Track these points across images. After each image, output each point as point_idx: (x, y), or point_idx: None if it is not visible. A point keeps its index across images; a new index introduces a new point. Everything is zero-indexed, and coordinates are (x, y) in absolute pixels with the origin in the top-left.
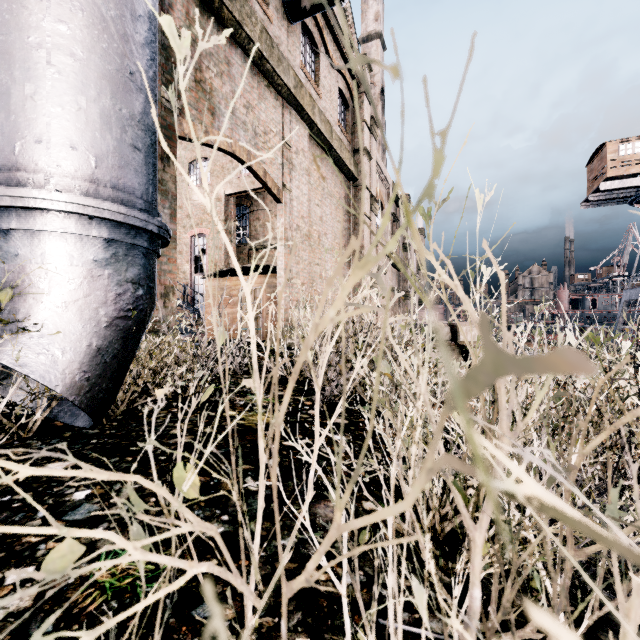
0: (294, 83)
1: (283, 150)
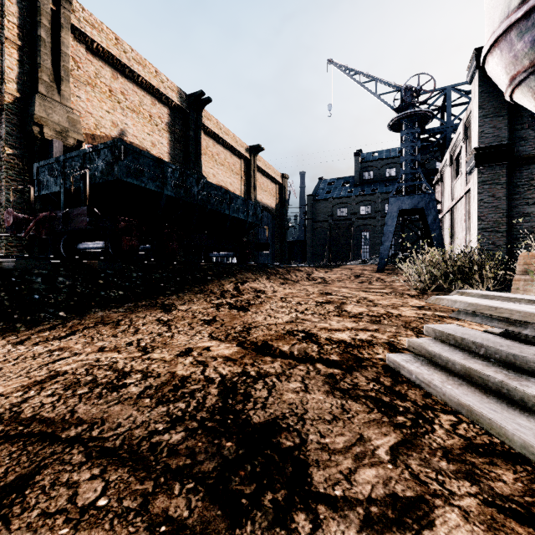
0: None
1: None
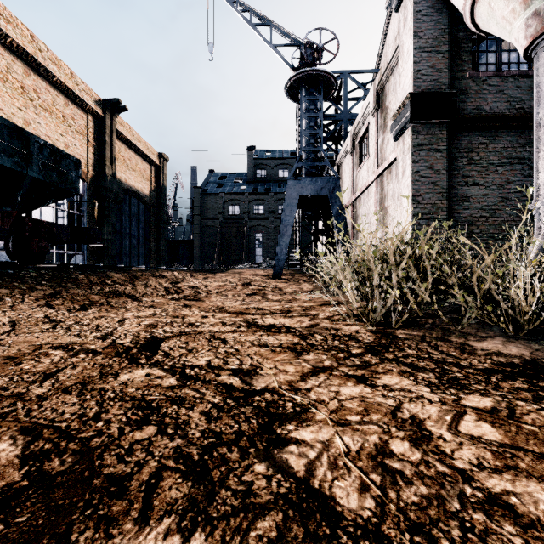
0: None
1: None
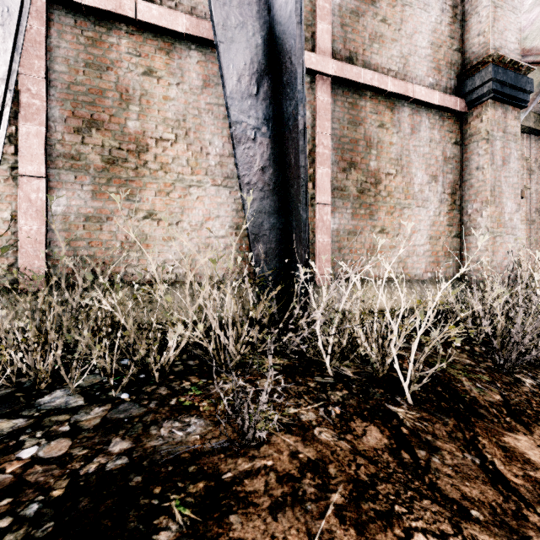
0: (533, 120)
1: (524, 165)
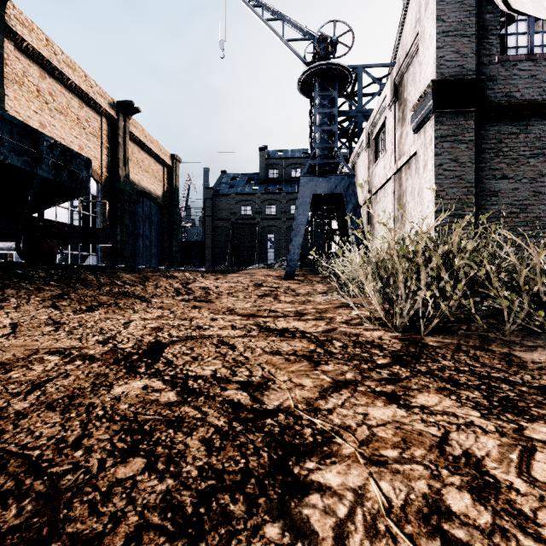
0: None
1: None
